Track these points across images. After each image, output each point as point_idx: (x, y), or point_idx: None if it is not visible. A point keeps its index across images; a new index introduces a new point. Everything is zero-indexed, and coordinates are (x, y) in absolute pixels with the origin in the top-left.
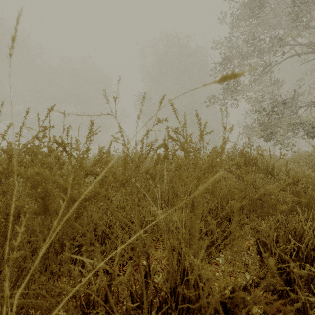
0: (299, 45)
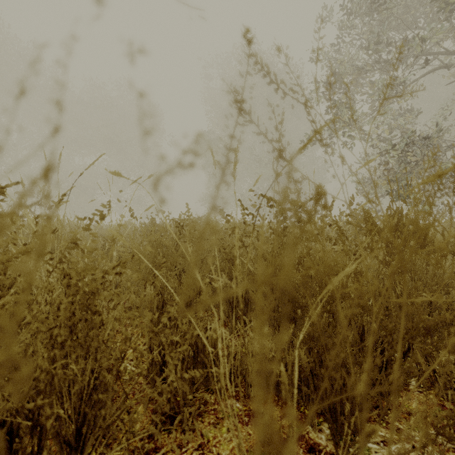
0: (445, 53)
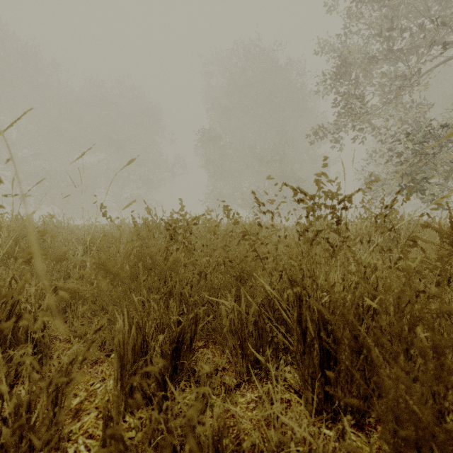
0: None
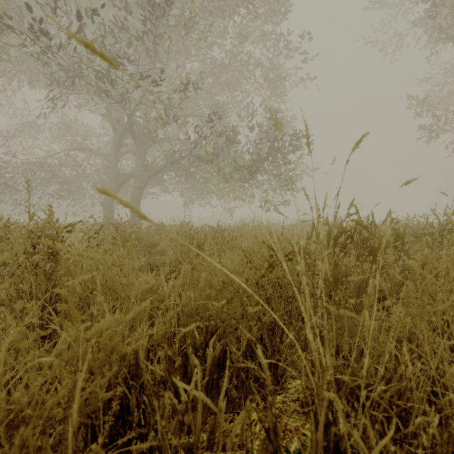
0: None
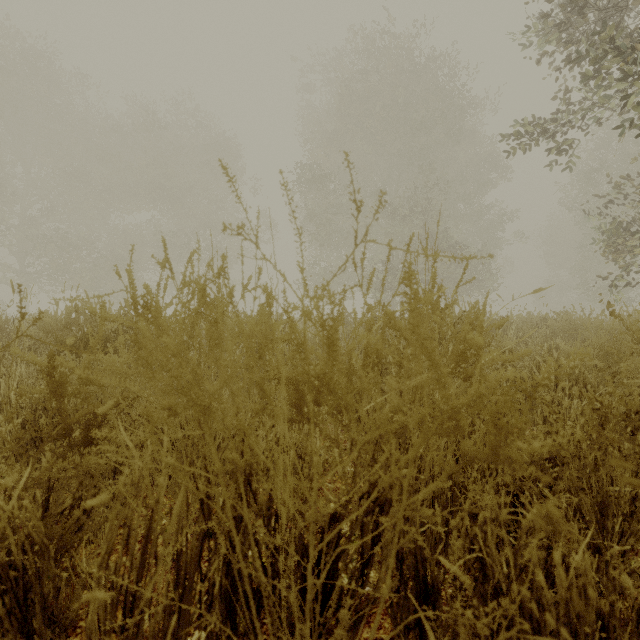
0: None
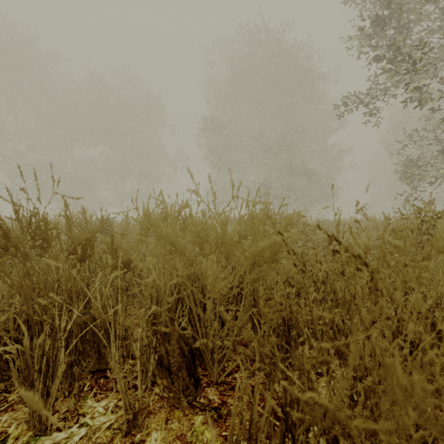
0: None
